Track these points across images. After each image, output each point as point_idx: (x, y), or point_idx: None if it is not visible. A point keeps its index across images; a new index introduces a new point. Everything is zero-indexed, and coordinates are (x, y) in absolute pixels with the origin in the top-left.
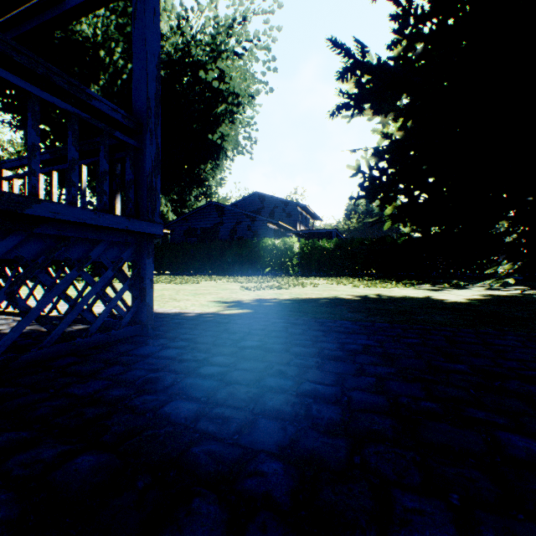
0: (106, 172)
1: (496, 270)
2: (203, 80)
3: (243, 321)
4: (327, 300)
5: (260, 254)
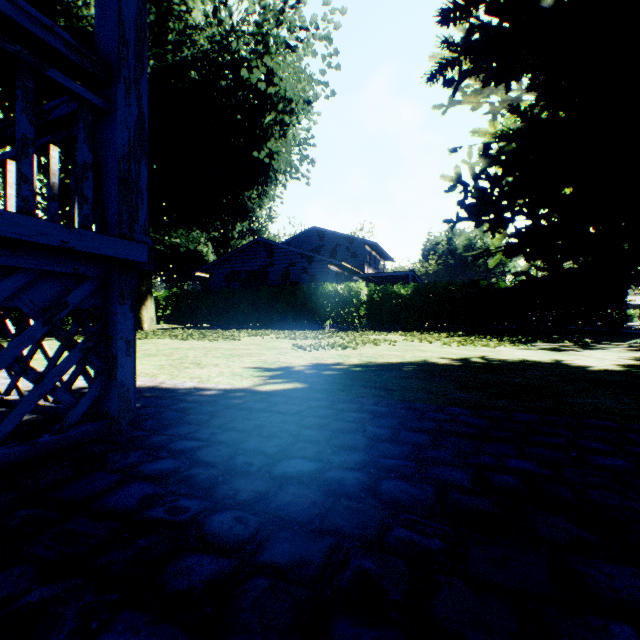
0: (29, 140)
1: (624, 323)
2: (248, 84)
3: (289, 406)
4: (414, 366)
5: (318, 302)
